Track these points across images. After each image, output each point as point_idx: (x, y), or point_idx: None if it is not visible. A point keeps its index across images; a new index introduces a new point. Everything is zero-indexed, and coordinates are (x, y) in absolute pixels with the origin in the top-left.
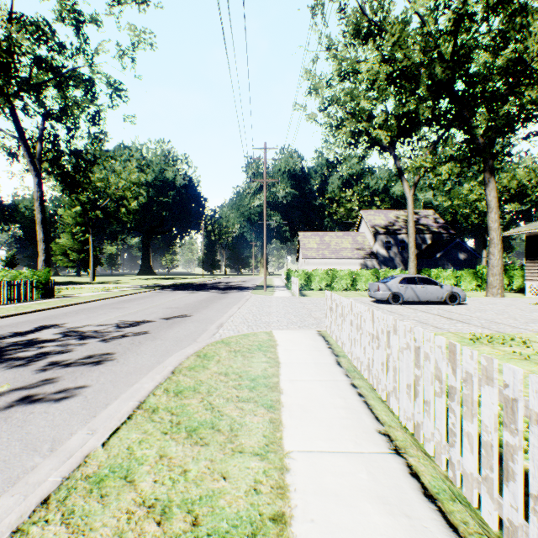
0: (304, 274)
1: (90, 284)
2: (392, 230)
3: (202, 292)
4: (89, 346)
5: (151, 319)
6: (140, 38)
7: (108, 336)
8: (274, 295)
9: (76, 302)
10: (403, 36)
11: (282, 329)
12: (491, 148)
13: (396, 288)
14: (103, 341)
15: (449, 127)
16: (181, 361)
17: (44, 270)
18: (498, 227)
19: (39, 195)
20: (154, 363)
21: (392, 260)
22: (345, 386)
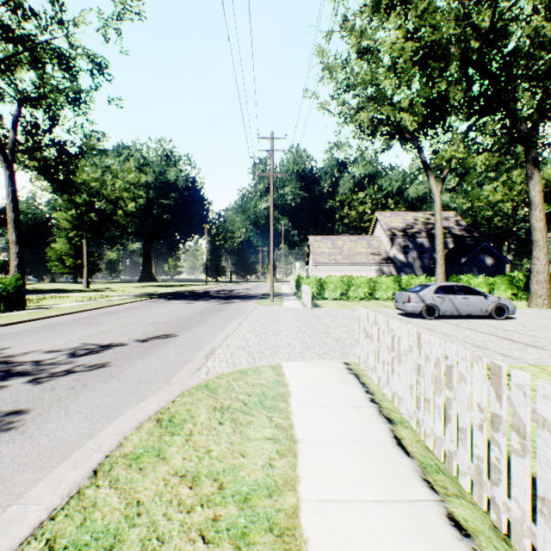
0: (316, 281)
1: (81, 292)
2: (410, 233)
3: (200, 302)
4: (3, 394)
5: (124, 340)
6: (126, 5)
7: (47, 372)
8: (282, 306)
9: (45, 315)
10: (432, 7)
11: (294, 361)
12: (536, 134)
13: (430, 299)
14: (32, 383)
15: (483, 113)
16: (124, 435)
17: (12, 277)
18: (543, 227)
19: (11, 190)
20: (82, 436)
21: (411, 265)
22: (439, 526)
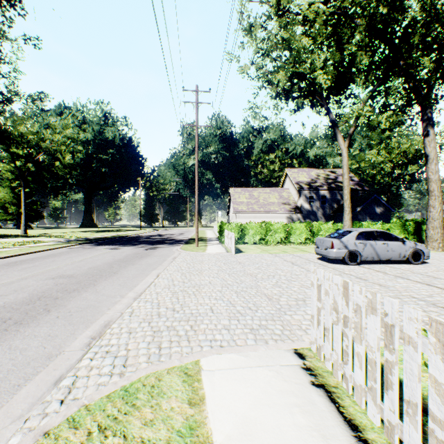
0: (238, 227)
1: (14, 238)
2: (314, 187)
3: (126, 248)
4: None
5: None
6: None
7: None
8: (206, 251)
9: None
10: None
11: (221, 353)
12: (434, 95)
13: (353, 245)
14: None
15: (383, 78)
16: None
17: None
18: (438, 178)
19: None
20: None
21: (315, 213)
22: None
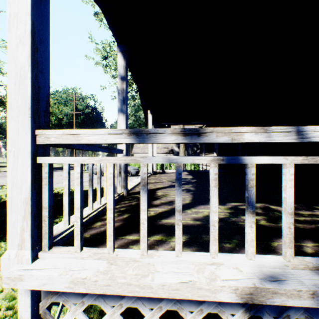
0: None
1: None
2: None
3: None
4: None
5: None
6: None
7: None
8: None
9: None
10: None
11: None
12: None
13: None
14: None
15: None
16: None
17: None
18: None
19: None
20: None
21: None
22: None
